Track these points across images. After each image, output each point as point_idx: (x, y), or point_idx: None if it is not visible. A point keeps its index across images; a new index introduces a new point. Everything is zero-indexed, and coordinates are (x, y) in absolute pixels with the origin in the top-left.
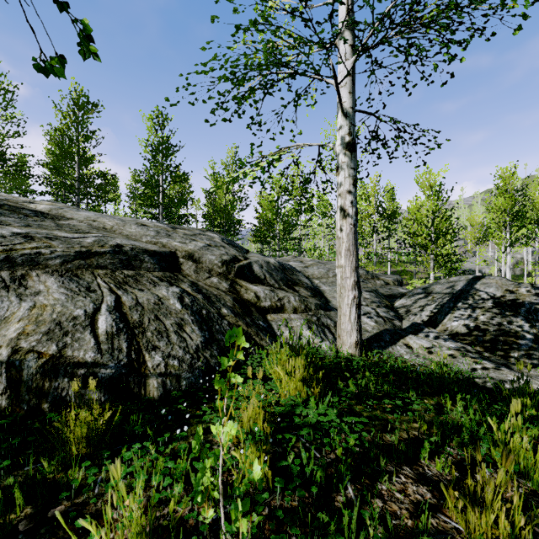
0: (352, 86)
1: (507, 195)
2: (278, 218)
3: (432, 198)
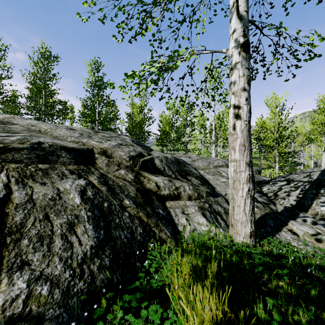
0: None
1: None
2: (172, 129)
3: (277, 114)
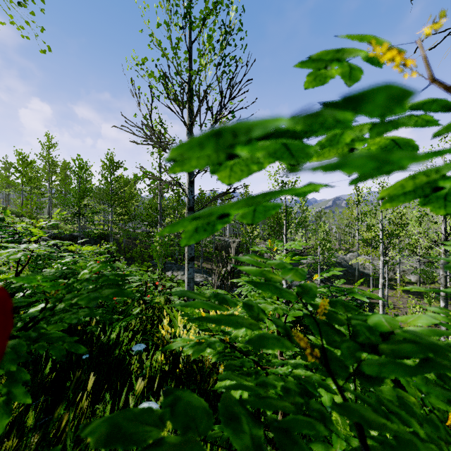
0: None
1: None
2: None
3: None
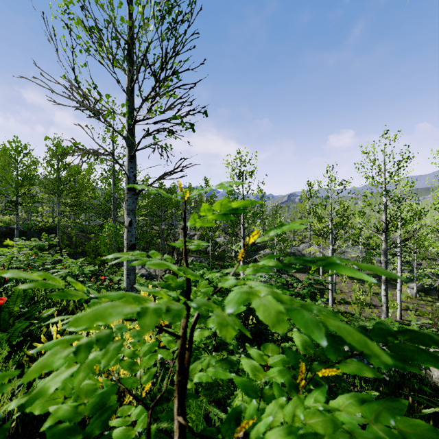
0: None
1: None
2: None
3: None
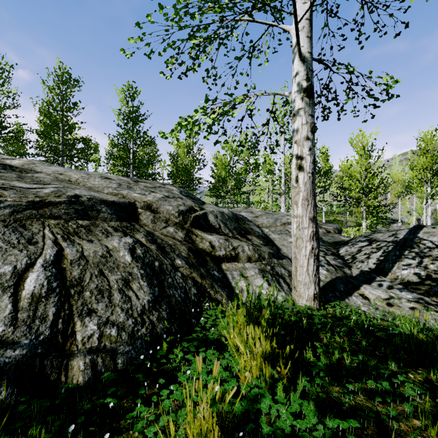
0: (309, 31)
1: (428, 155)
2: (230, 175)
3: (364, 157)
